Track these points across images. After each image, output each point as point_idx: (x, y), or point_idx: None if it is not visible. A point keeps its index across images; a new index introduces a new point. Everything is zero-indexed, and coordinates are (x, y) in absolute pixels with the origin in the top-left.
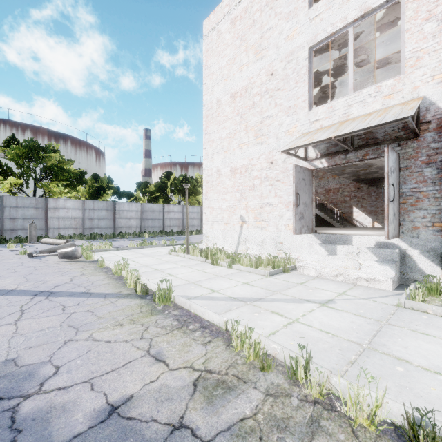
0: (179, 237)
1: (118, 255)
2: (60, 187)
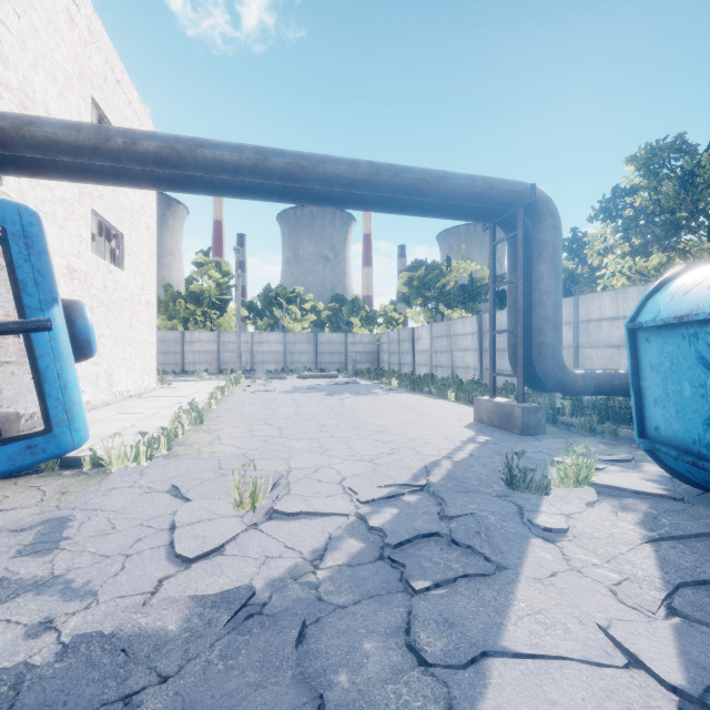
0: (352, 391)
1: (203, 382)
2: (445, 308)
